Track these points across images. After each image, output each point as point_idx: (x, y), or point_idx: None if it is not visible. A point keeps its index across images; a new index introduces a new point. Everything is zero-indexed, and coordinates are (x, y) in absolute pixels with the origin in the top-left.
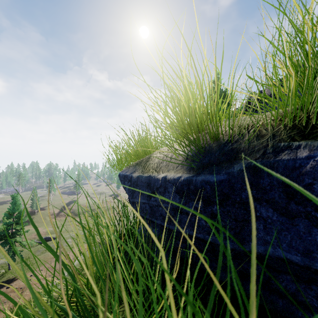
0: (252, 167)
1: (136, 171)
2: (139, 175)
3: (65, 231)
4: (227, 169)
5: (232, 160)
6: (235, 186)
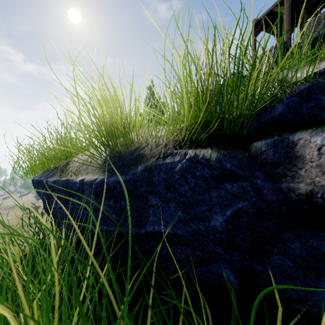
0: (149, 168)
1: (53, 175)
2: (56, 179)
3: None
4: (134, 170)
5: (138, 163)
6: (137, 184)
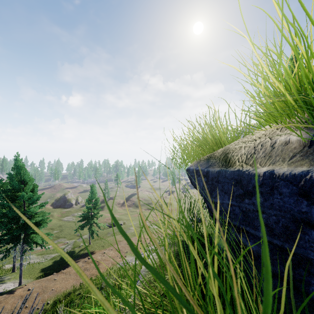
0: None
1: (213, 165)
2: (221, 170)
3: (128, 219)
4: None
5: None
6: None
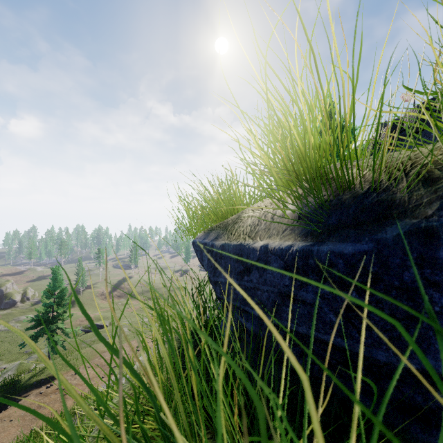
0: (422, 231)
1: (219, 237)
2: (225, 243)
3: (118, 317)
4: (374, 234)
5: (380, 220)
6: (390, 261)
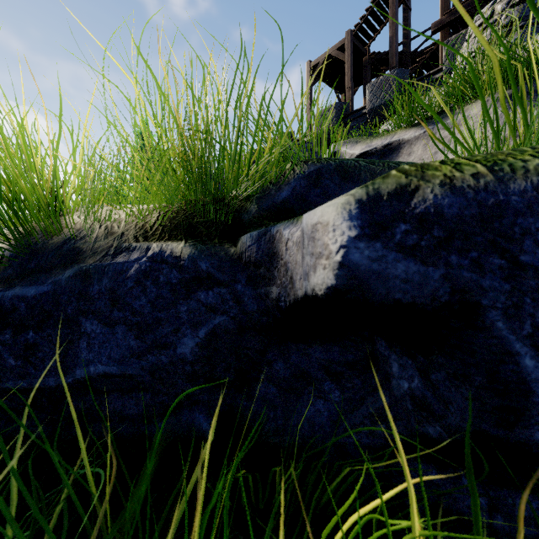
0: (84, 272)
1: None
2: None
3: None
4: (57, 277)
5: (68, 264)
6: (61, 299)
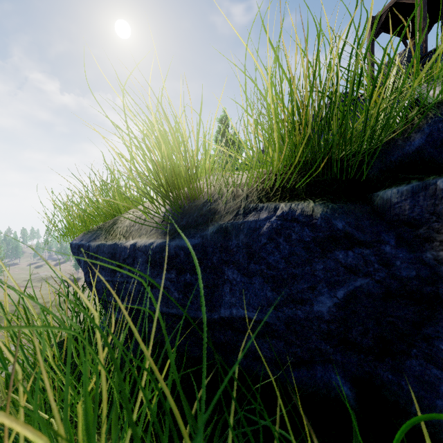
0: (223, 229)
1: (97, 238)
2: (101, 243)
3: None
4: (202, 232)
5: (208, 222)
6: (208, 250)
